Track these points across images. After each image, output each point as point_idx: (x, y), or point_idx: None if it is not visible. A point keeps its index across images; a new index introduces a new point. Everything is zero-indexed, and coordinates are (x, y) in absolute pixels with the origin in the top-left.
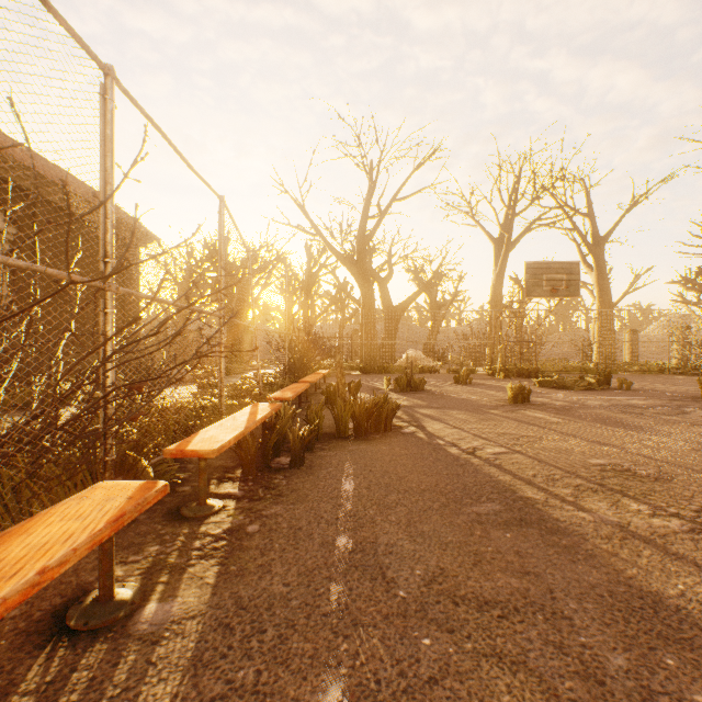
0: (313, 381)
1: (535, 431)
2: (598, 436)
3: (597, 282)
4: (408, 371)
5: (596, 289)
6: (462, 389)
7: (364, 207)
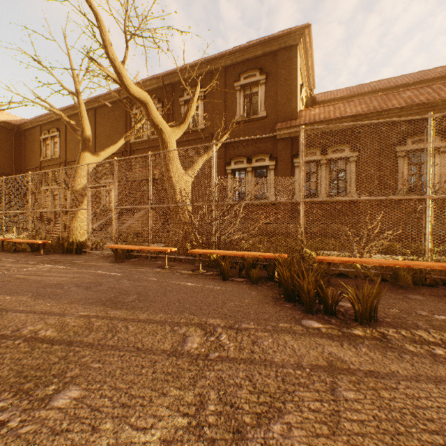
0: None
1: None
2: None
3: None
4: None
5: None
6: None
7: None
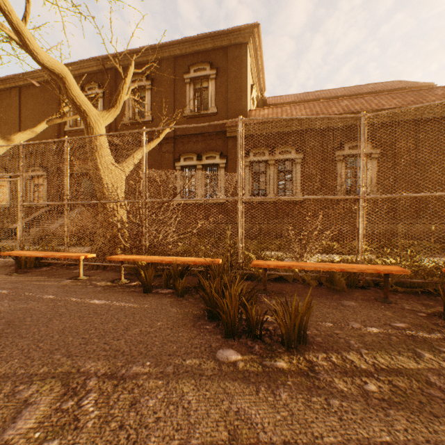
0: None
1: None
2: None
3: None
4: None
5: None
6: None
7: None
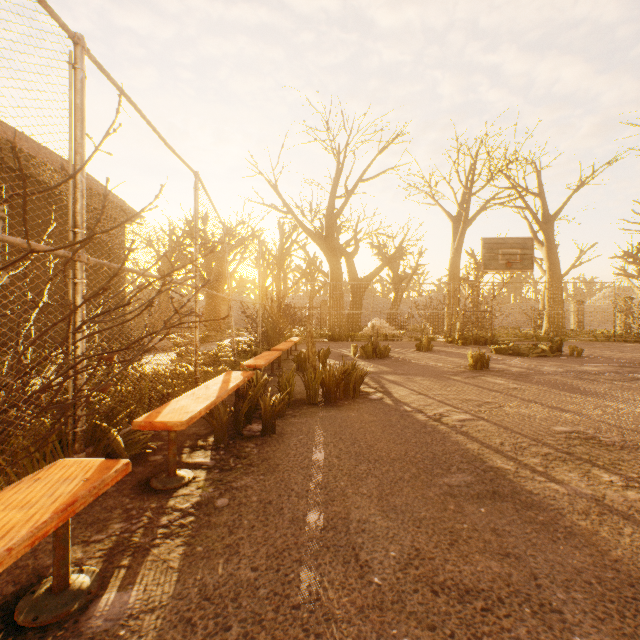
0: (284, 348)
1: (497, 397)
2: (558, 402)
3: (547, 256)
4: (374, 339)
5: (546, 263)
6: (424, 356)
7: (332, 188)
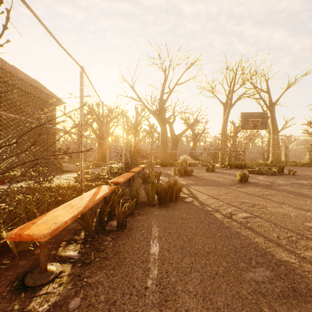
0: (136, 171)
1: (260, 200)
2: (298, 204)
3: (271, 123)
4: (184, 165)
5: (271, 126)
6: (211, 175)
7: (162, 88)
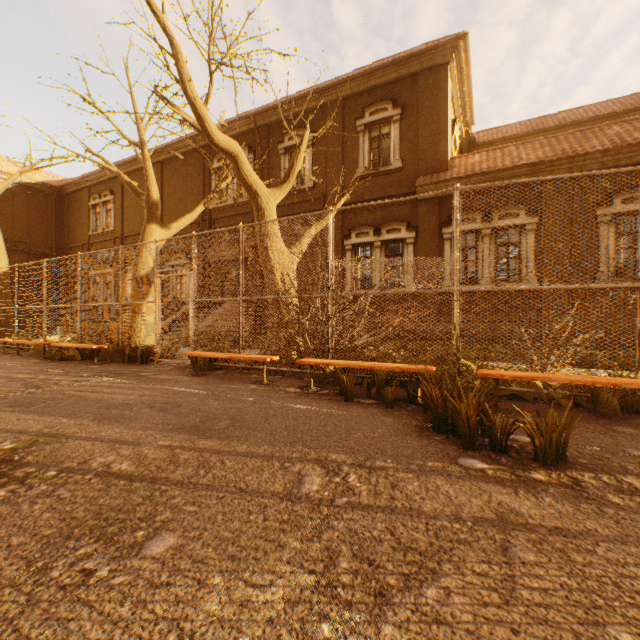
0: None
1: None
2: None
3: None
4: None
5: None
6: None
7: None
